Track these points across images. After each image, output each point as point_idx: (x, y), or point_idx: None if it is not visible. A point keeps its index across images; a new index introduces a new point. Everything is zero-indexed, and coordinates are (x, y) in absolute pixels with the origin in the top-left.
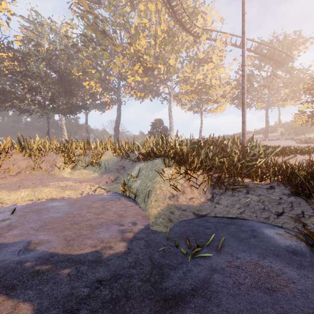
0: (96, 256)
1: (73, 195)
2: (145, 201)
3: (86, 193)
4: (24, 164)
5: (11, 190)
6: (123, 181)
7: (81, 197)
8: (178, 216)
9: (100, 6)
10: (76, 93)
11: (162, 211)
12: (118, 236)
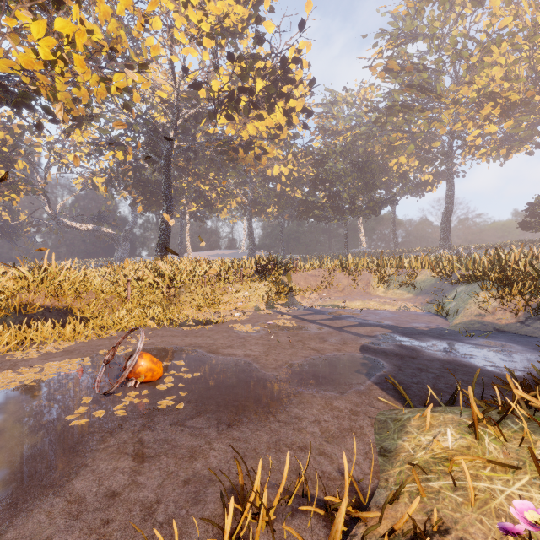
0: (412, 328)
1: (391, 309)
2: (453, 318)
3: (401, 309)
4: (346, 282)
5: (349, 300)
6: (438, 303)
7: (398, 311)
8: (476, 327)
9: (416, 40)
10: (380, 184)
11: (462, 323)
12: (425, 327)
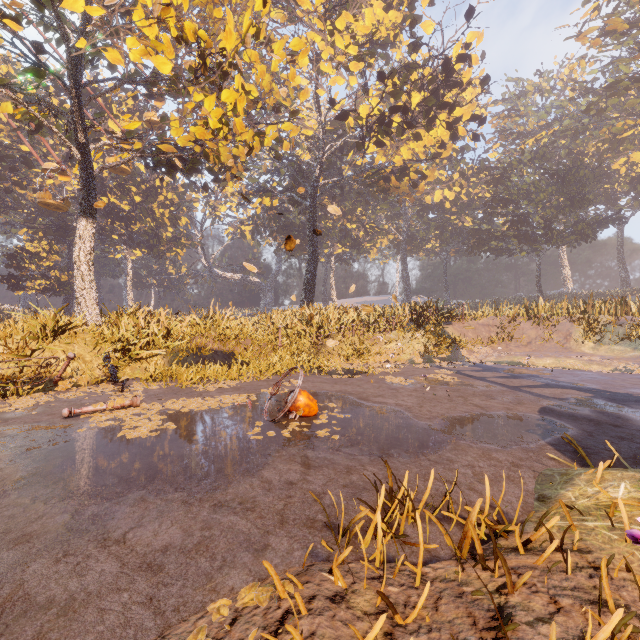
0: (627, 394)
1: (601, 370)
2: None
3: (619, 371)
4: (533, 334)
5: (536, 357)
6: None
7: (612, 373)
8: None
9: None
10: (595, 197)
11: None
12: None
